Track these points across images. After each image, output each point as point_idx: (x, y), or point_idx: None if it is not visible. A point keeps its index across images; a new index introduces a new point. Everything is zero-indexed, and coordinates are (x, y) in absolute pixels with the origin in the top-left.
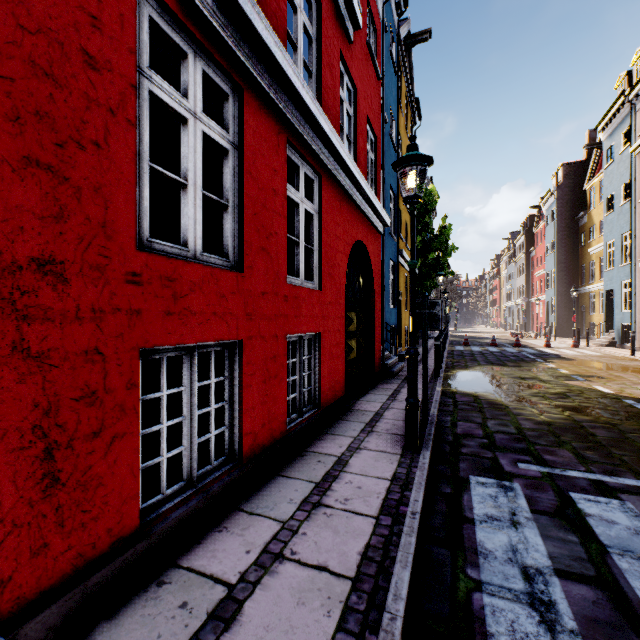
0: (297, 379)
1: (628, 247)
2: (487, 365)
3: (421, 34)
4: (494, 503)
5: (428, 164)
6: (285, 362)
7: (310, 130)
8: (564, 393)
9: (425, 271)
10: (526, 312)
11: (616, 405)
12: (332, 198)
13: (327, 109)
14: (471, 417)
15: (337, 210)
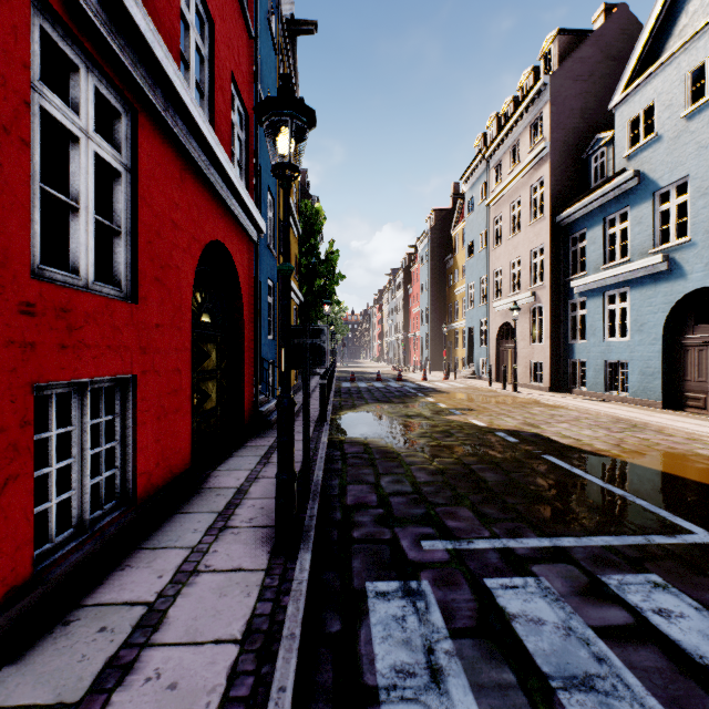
0: (75, 463)
1: (484, 289)
2: (375, 403)
3: (306, 24)
4: (403, 634)
5: (309, 122)
6: (26, 440)
7: (103, 7)
8: (448, 430)
9: (311, 299)
10: (405, 347)
11: (492, 440)
12: (164, 159)
13: (152, 8)
14: (363, 475)
15: (175, 182)
